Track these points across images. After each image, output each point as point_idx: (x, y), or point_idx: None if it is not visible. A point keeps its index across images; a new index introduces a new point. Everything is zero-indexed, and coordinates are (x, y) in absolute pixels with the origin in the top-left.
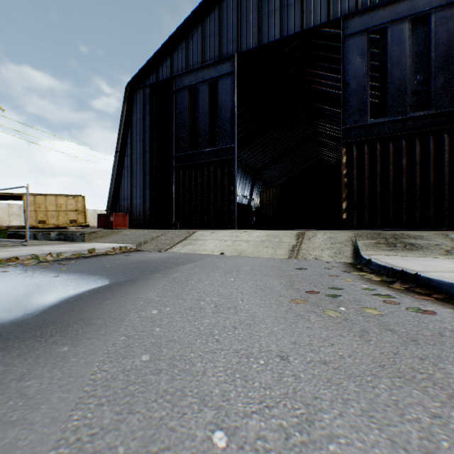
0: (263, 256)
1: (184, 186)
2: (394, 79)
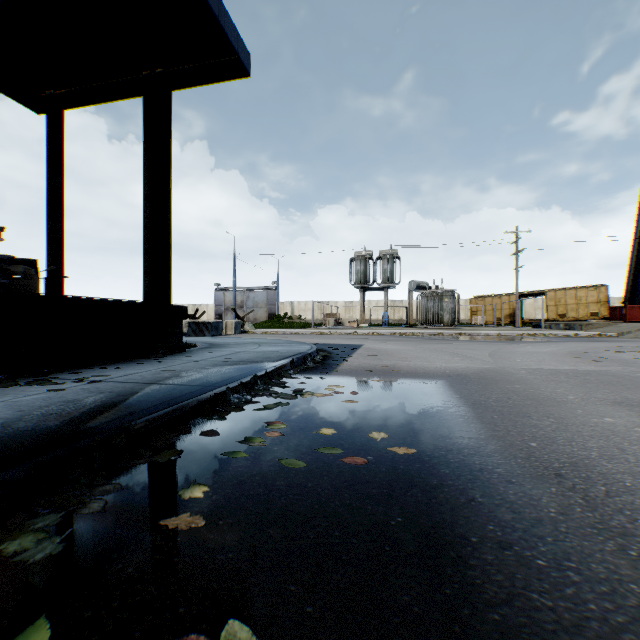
0: None
1: None
2: None
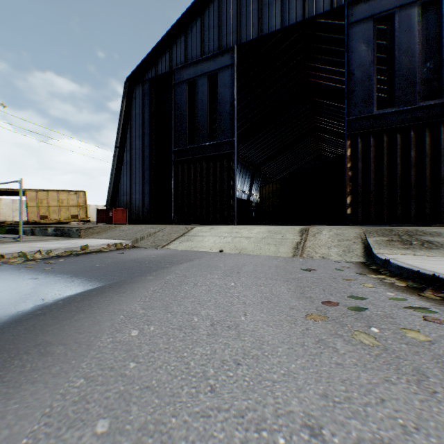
0: (265, 254)
1: (183, 181)
2: (401, 67)
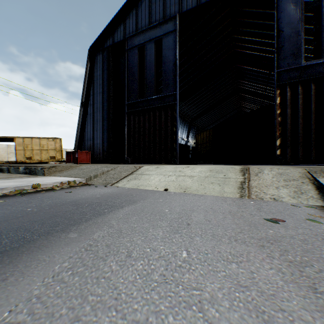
0: (210, 194)
1: (134, 128)
2: None
